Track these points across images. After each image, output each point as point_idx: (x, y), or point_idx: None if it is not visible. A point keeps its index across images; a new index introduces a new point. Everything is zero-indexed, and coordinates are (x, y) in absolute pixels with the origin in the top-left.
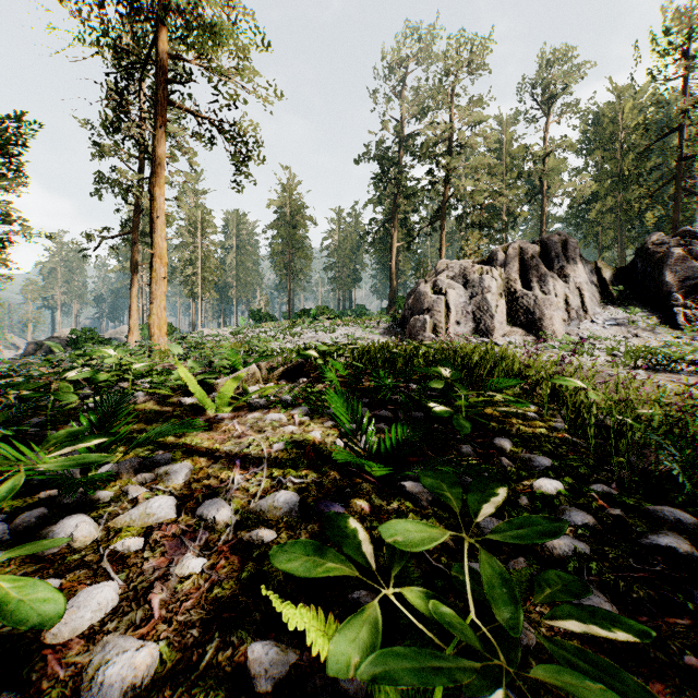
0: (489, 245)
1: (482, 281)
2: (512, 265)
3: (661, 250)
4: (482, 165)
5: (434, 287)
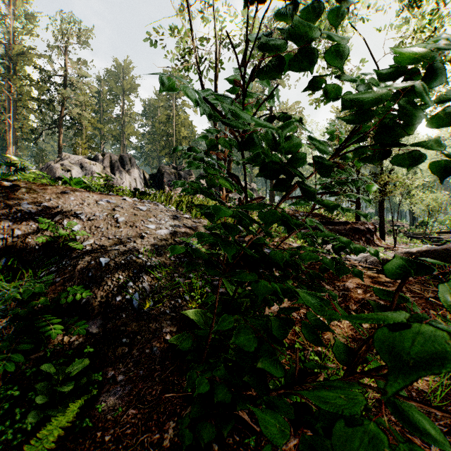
0: (93, 152)
1: (91, 168)
2: (106, 163)
3: (164, 170)
4: (89, 103)
5: (62, 166)
